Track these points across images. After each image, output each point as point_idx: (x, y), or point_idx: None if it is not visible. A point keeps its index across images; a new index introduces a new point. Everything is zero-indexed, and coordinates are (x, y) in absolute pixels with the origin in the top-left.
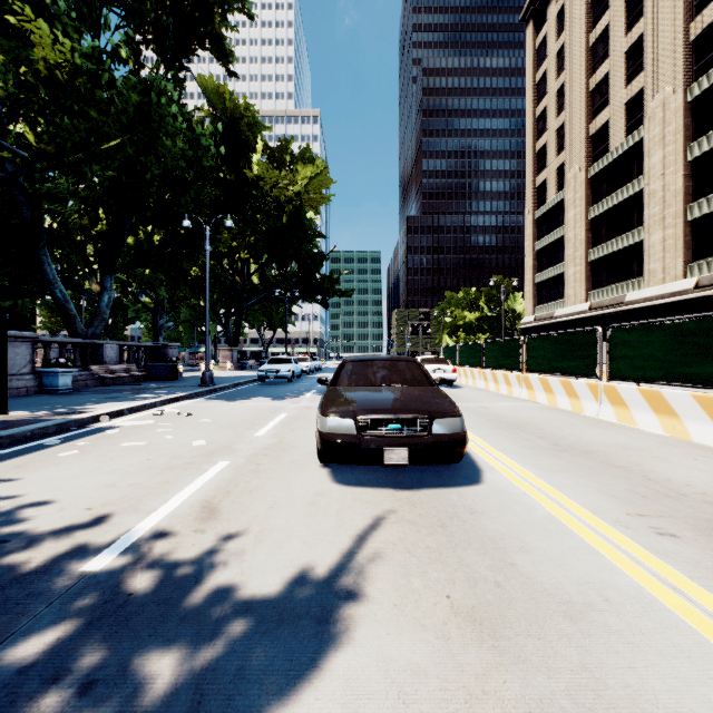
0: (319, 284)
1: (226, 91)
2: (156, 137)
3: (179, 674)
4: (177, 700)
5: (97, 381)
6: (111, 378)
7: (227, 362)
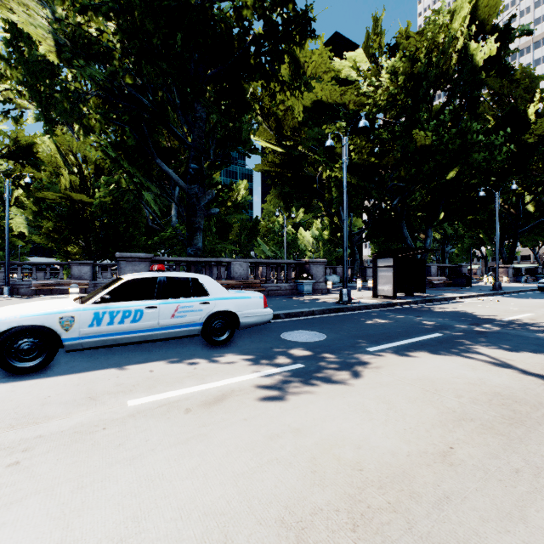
0: None
1: None
2: (466, 156)
3: (537, 328)
4: (539, 329)
5: (427, 285)
6: (433, 284)
7: (503, 276)
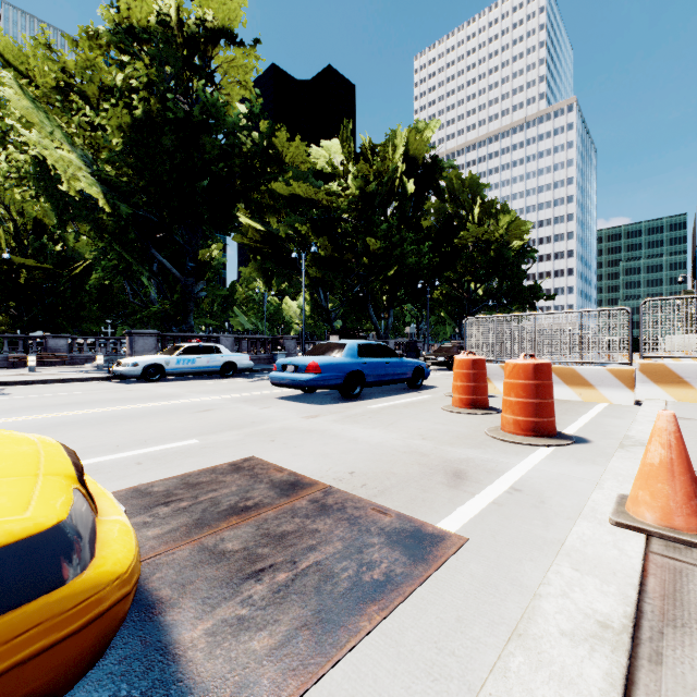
0: (522, 293)
1: (454, 180)
2: (405, 258)
3: None
4: None
5: None
6: None
7: None
